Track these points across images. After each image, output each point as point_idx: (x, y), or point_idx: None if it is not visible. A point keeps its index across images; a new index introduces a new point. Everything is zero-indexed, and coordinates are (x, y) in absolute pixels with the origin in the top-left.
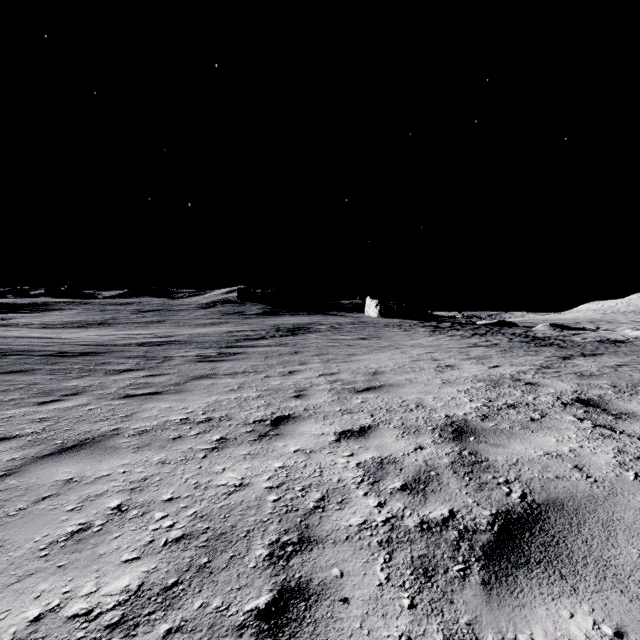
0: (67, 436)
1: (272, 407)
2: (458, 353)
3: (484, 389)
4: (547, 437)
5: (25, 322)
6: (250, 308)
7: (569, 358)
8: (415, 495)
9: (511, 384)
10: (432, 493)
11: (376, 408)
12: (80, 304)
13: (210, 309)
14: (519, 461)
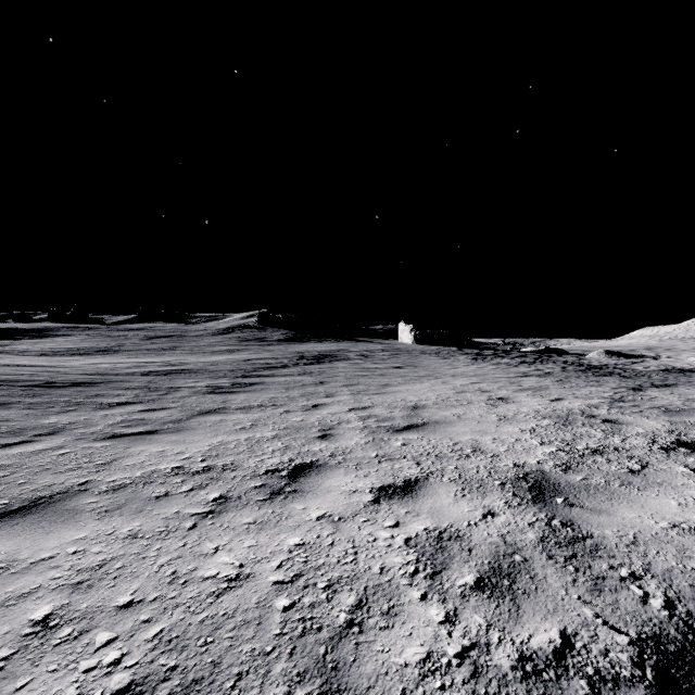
0: (18, 493)
1: (290, 451)
2: (508, 383)
3: (553, 428)
4: (663, 498)
5: (21, 349)
6: (272, 334)
7: (640, 389)
8: (499, 600)
9: (585, 422)
10: (525, 596)
11: (422, 453)
12: (85, 329)
13: (228, 335)
14: (638, 538)
